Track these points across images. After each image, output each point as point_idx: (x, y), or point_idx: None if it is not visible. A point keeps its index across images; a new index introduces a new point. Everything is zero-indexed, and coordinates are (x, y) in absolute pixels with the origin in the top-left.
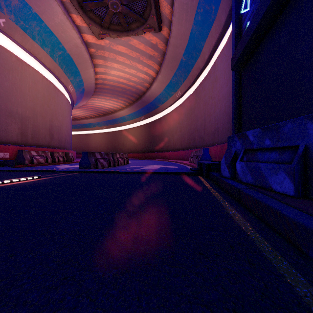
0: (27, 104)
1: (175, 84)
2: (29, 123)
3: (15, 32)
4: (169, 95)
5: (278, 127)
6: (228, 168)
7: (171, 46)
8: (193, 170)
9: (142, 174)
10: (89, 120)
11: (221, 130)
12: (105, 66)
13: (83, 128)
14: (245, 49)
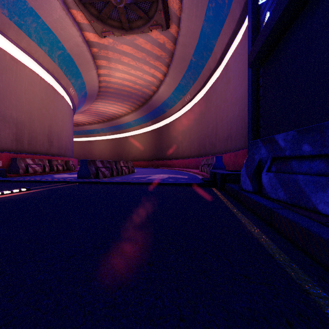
0: (23, 107)
1: (184, 87)
2: (25, 128)
3: (9, 28)
4: (177, 98)
5: (322, 129)
6: (250, 180)
7: (180, 45)
8: (205, 181)
9: (147, 185)
10: (92, 126)
11: (234, 136)
12: (109, 68)
13: (87, 135)
14: (266, 41)
